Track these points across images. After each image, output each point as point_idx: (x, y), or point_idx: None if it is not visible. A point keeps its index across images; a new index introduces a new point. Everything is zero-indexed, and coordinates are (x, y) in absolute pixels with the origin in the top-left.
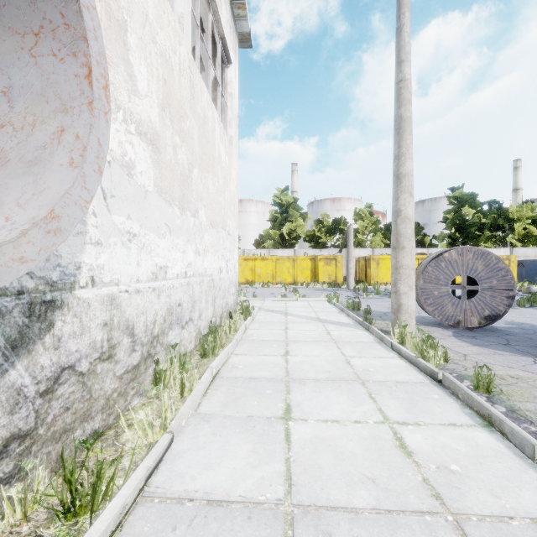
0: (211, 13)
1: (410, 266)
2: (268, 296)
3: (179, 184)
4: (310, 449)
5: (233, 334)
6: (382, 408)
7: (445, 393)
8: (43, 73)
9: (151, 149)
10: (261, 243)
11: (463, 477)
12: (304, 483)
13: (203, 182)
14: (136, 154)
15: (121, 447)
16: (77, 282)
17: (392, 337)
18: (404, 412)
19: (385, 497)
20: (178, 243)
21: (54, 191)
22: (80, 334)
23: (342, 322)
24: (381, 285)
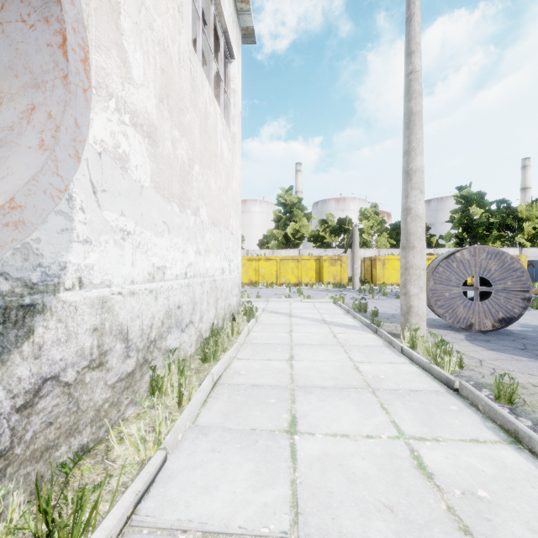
0: (213, 5)
1: (421, 266)
2: (272, 297)
3: (178, 180)
4: (318, 469)
5: (236, 337)
6: (395, 420)
7: (463, 403)
8: (11, 42)
9: (147, 142)
10: (265, 244)
11: (493, 506)
12: (313, 511)
13: (204, 179)
14: (130, 147)
15: (110, 465)
16: (62, 284)
17: (401, 341)
18: (420, 425)
19: (406, 531)
20: (177, 242)
21: (17, 177)
22: (65, 341)
23: (349, 324)
24: (387, 286)
